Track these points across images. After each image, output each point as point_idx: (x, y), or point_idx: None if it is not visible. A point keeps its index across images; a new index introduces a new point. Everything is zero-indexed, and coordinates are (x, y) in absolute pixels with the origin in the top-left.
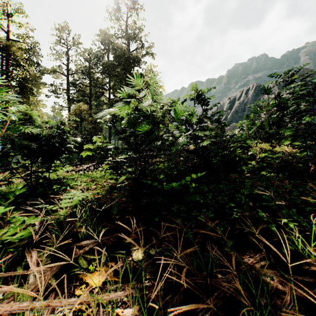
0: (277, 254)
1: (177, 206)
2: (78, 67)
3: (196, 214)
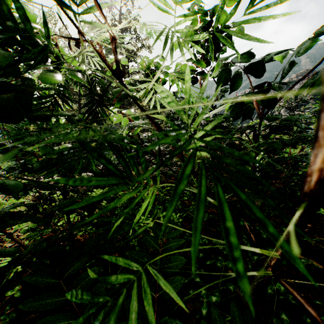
0: None
1: None
2: None
3: None
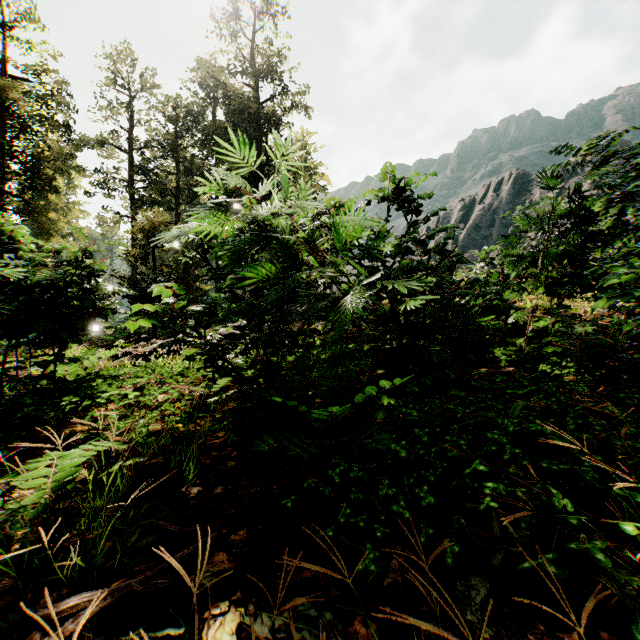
0: (616, 638)
1: (343, 465)
2: (153, 135)
3: (388, 491)
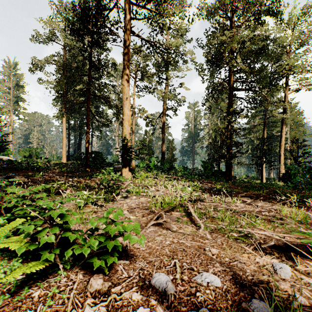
0: None
1: None
2: None
3: None
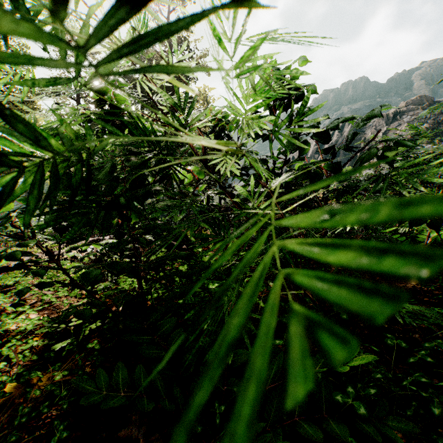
0: None
1: None
2: None
3: None
